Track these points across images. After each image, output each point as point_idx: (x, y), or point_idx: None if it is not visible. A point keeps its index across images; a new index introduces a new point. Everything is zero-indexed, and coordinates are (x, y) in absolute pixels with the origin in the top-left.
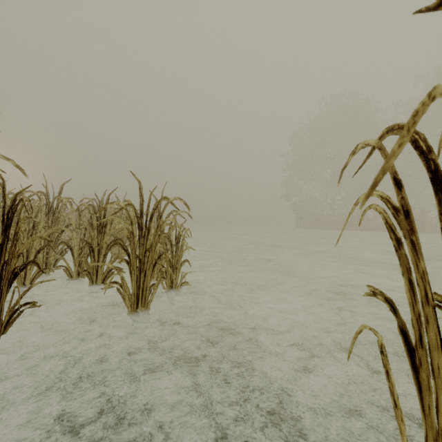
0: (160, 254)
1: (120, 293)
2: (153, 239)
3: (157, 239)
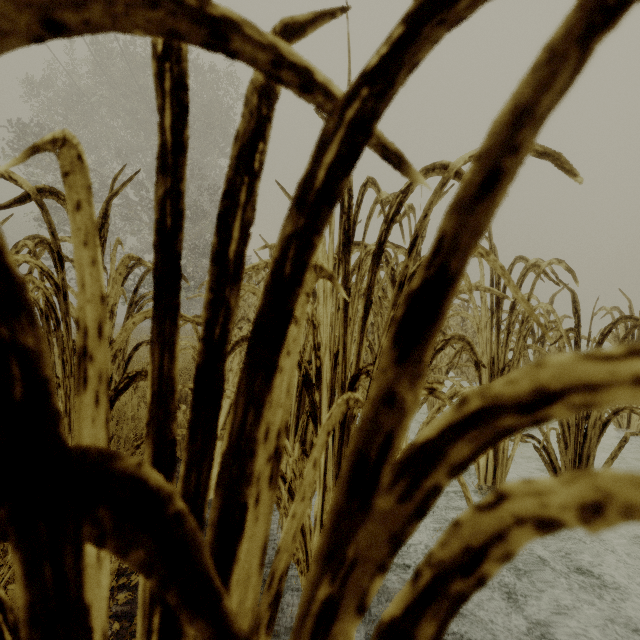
0: None
1: None
2: None
3: None
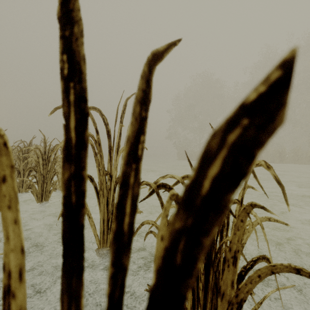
0: (55, 173)
1: (33, 193)
2: (51, 165)
3: (53, 165)
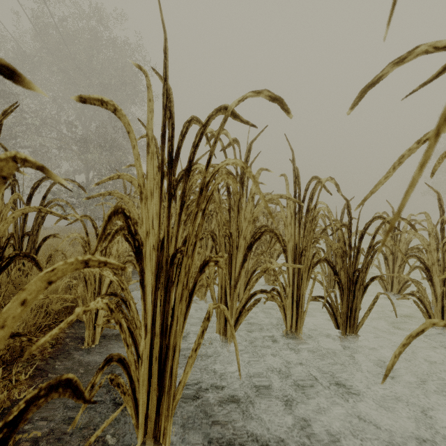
0: None
1: (417, 305)
2: None
3: None
